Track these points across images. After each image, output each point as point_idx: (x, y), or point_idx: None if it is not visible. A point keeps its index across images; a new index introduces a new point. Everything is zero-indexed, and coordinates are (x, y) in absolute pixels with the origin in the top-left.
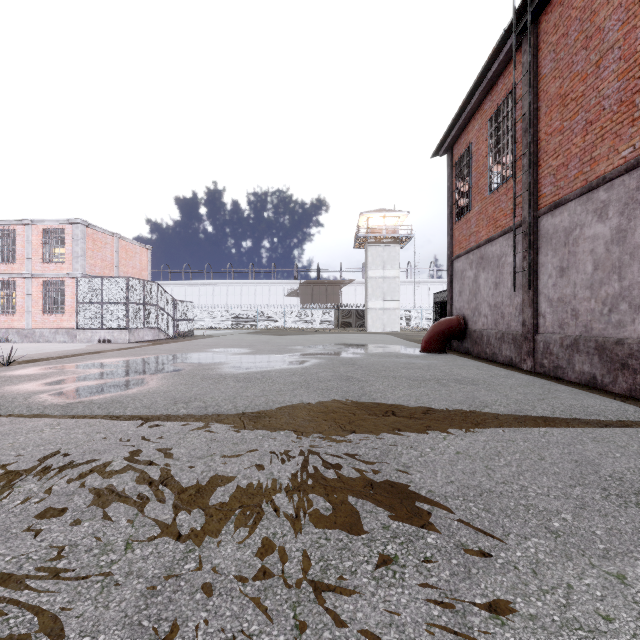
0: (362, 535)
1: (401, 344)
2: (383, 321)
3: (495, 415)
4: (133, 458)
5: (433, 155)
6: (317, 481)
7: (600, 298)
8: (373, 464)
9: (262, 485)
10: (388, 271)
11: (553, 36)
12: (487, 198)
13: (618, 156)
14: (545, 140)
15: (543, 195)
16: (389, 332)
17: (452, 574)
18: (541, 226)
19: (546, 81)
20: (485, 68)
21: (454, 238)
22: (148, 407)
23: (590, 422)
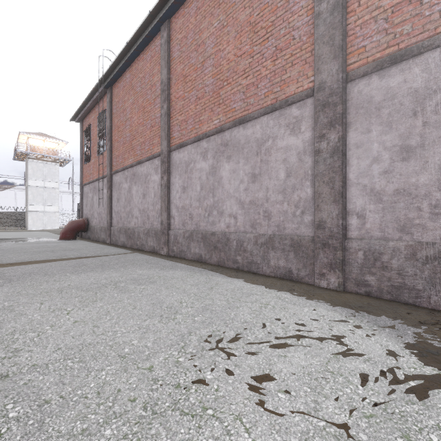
0: None
1: (50, 236)
2: (44, 221)
3: (66, 258)
4: None
5: (71, 120)
6: None
7: (126, 212)
8: None
9: None
10: (49, 183)
11: (116, 99)
12: (97, 157)
13: (129, 160)
14: (114, 142)
15: (113, 165)
16: (49, 230)
17: (4, 283)
18: (113, 179)
19: (114, 116)
20: (92, 93)
21: (84, 173)
22: None
23: (103, 255)
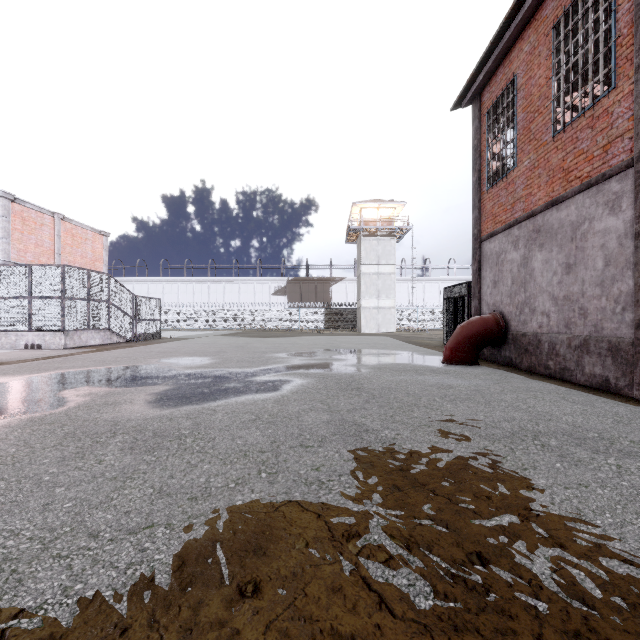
0: None
1: (409, 350)
2: (377, 321)
3: None
4: None
5: (454, 106)
6: None
7: None
8: None
9: None
10: (383, 267)
11: None
12: (549, 143)
13: None
14: None
15: None
16: (384, 333)
17: None
18: None
19: None
20: None
21: (484, 211)
22: None
23: None
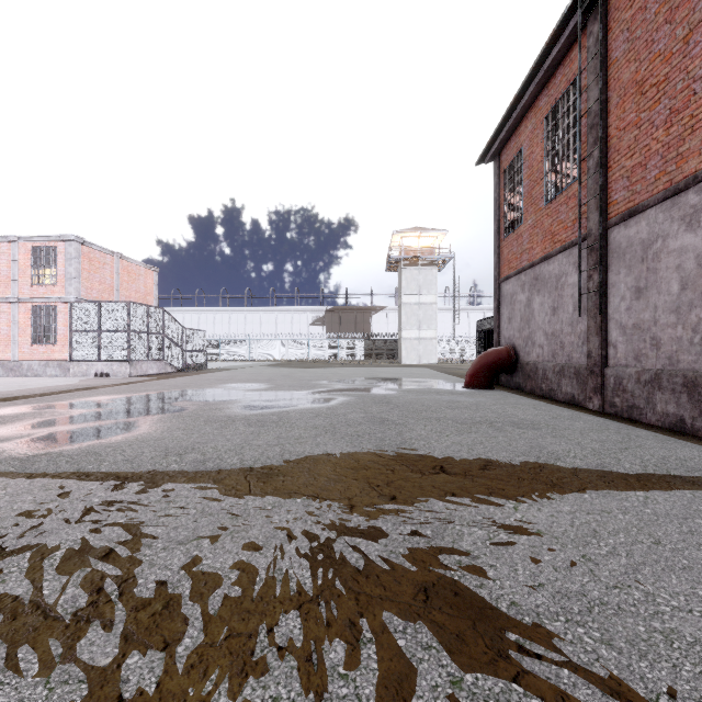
0: (419, 701)
1: (441, 378)
2: (419, 352)
3: (572, 472)
4: (87, 544)
5: (478, 162)
6: (345, 585)
7: (689, 324)
8: (424, 553)
9: (264, 593)
10: (424, 296)
11: (627, 12)
12: (543, 209)
13: None
14: (616, 137)
15: (614, 202)
16: (425, 364)
17: None
18: (611, 239)
19: (618, 66)
20: (542, 56)
21: (502, 257)
22: (130, 461)
23: (696, 481)
